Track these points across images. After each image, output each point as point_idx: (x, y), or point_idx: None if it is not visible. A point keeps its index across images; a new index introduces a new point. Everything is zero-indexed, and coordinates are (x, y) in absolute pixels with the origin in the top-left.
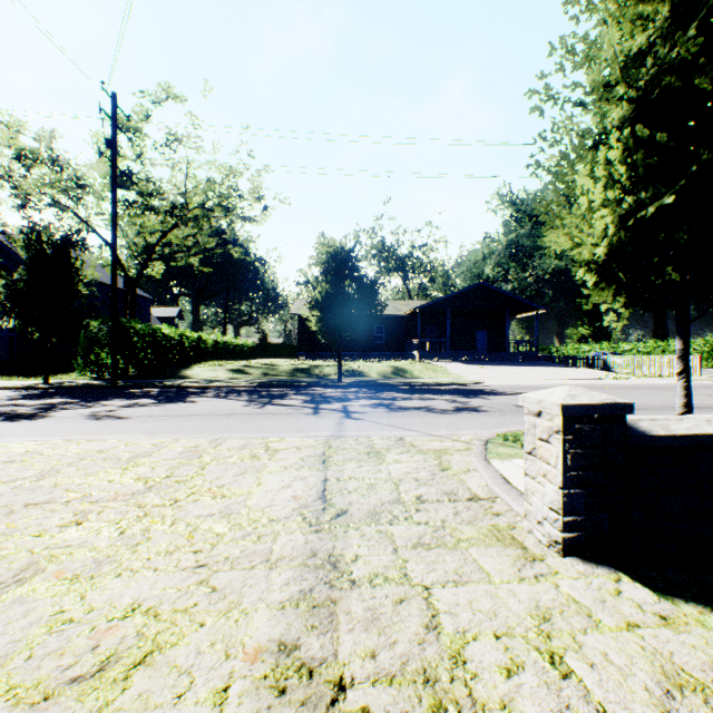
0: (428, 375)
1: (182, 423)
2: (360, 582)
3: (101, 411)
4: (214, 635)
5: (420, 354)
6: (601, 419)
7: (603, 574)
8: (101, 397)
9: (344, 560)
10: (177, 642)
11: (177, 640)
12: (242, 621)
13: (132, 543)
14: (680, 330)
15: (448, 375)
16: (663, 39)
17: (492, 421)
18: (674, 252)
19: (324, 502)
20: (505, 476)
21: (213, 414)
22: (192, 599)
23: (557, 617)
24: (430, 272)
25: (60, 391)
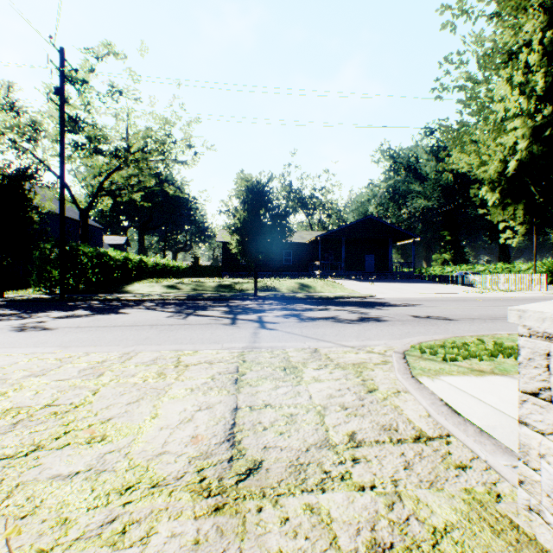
0: (328, 290)
1: (102, 335)
2: None
3: (33, 322)
4: None
5: (321, 273)
6: None
7: None
8: (43, 309)
9: None
10: None
11: None
12: None
13: None
14: None
15: (344, 290)
16: None
17: (397, 331)
18: None
19: (232, 448)
20: (446, 401)
21: (137, 325)
22: None
23: None
24: (327, 209)
25: (11, 304)
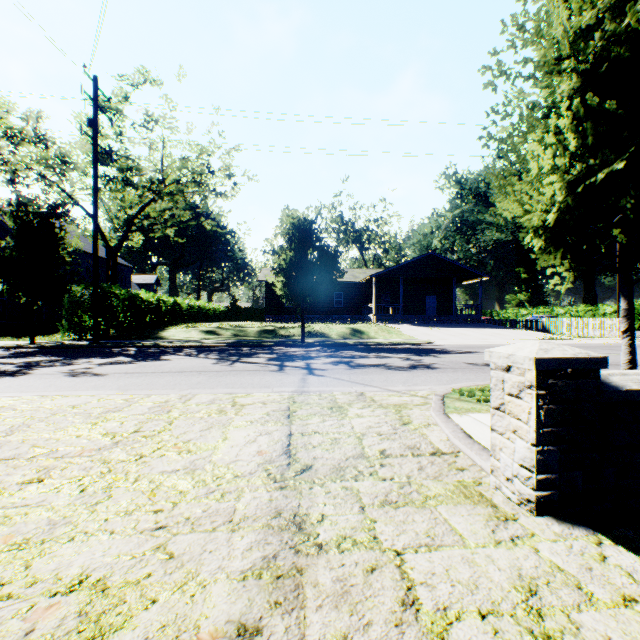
0: (383, 336)
1: (154, 380)
2: (327, 546)
3: (80, 368)
4: (166, 615)
5: (375, 317)
6: (574, 374)
7: (582, 536)
8: (82, 355)
9: (310, 521)
10: (123, 624)
11: (124, 621)
12: (198, 596)
13: (91, 501)
14: (624, 291)
15: (401, 336)
16: (611, 13)
17: (446, 377)
18: (619, 217)
19: (289, 458)
20: (465, 430)
21: (184, 371)
22: (146, 569)
23: (544, 590)
24: (384, 243)
25: (45, 350)
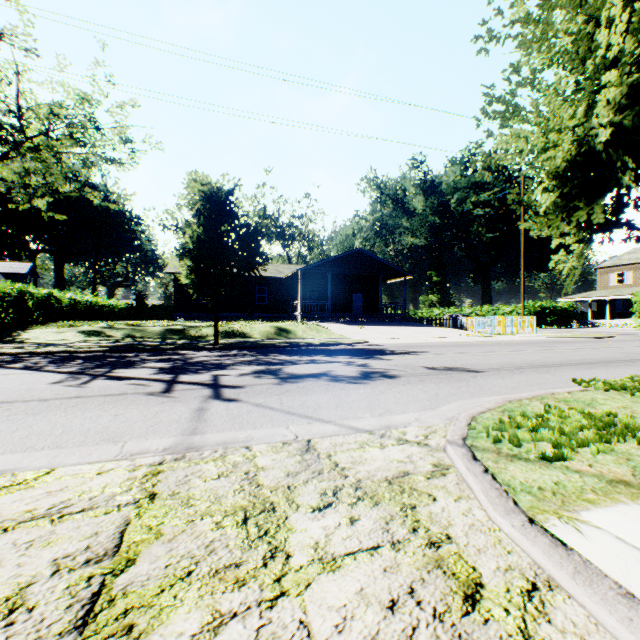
0: (312, 336)
1: None
2: None
3: None
4: None
5: (302, 315)
6: None
7: None
8: None
9: None
10: None
11: None
12: None
13: None
14: None
15: (331, 335)
16: None
17: (422, 393)
18: None
19: None
20: None
21: None
22: None
23: None
24: (309, 241)
25: None
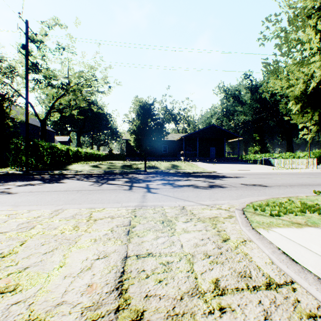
0: (189, 168)
1: (44, 197)
2: None
3: (2, 189)
4: None
5: (184, 158)
6: None
7: None
8: (13, 180)
9: None
10: None
11: None
12: None
13: None
14: None
15: (198, 168)
16: None
17: (234, 194)
18: None
19: (119, 297)
20: (283, 250)
21: (68, 190)
22: None
23: None
24: (188, 121)
25: None
